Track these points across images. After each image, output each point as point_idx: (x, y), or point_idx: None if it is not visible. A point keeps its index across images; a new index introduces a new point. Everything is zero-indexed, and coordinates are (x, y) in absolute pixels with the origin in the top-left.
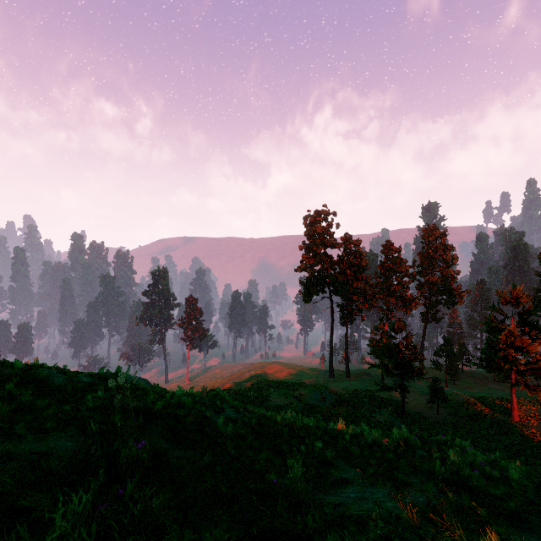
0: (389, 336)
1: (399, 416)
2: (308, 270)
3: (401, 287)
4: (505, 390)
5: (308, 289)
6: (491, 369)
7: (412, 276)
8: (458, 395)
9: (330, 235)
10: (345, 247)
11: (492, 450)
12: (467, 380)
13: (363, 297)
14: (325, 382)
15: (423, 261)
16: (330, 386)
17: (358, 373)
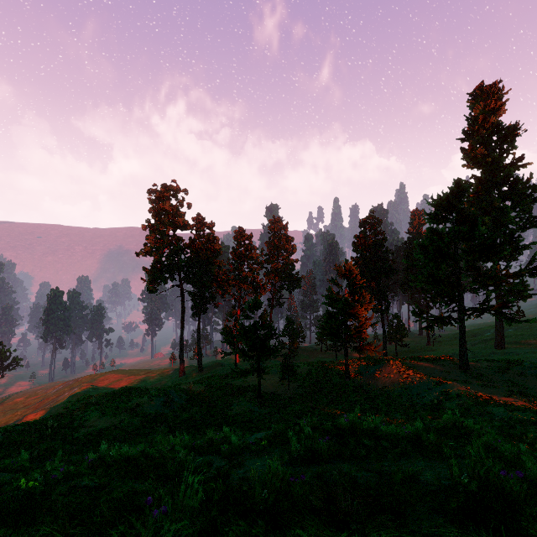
0: (246, 316)
1: (256, 401)
2: (154, 253)
3: (252, 273)
4: (329, 357)
5: (154, 276)
6: (332, 337)
7: (260, 265)
8: (303, 367)
9: (181, 215)
10: (197, 228)
11: (343, 412)
12: (303, 354)
13: (216, 284)
14: (174, 382)
15: (270, 250)
16: (180, 386)
17: (212, 365)
